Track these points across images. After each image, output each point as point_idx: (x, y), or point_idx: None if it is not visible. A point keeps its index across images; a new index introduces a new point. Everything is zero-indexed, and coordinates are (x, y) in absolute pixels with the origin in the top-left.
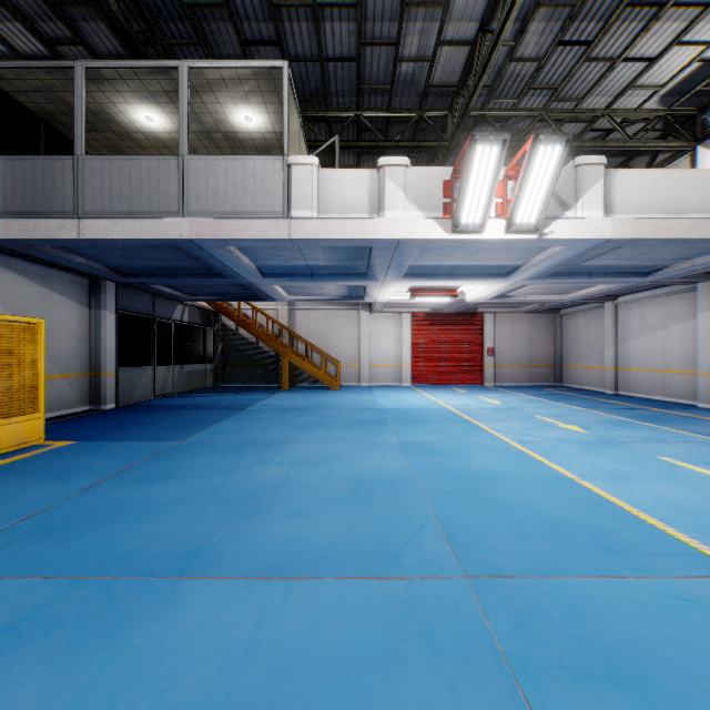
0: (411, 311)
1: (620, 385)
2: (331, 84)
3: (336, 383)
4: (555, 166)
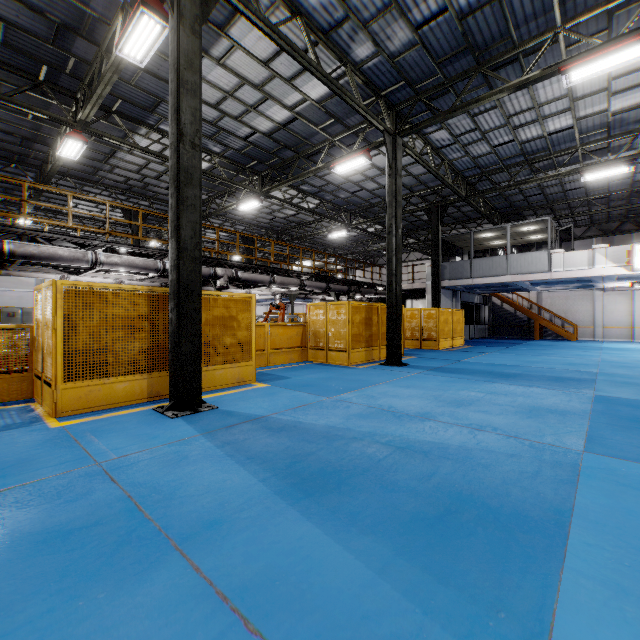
0: None
1: None
2: (569, 194)
3: (573, 337)
4: None
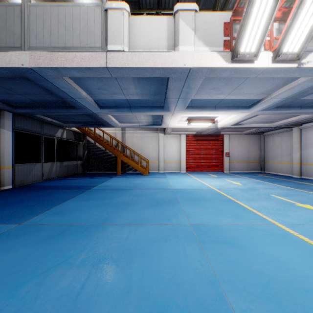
0: (185, 133)
1: (303, 173)
2: None
3: (146, 171)
4: None
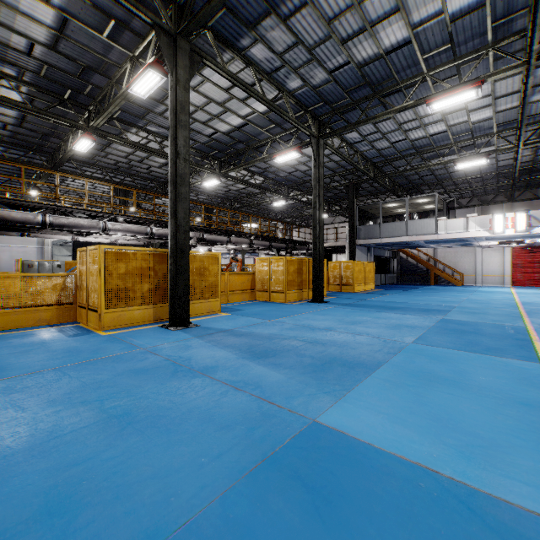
0: (510, 246)
1: None
2: (453, 175)
3: (459, 283)
4: (525, 217)
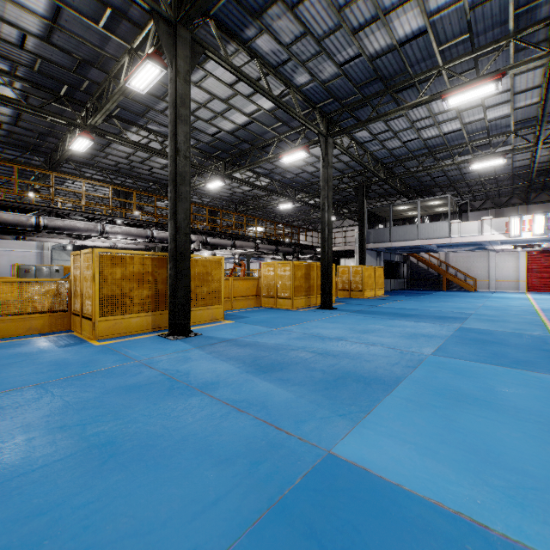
0: (525, 250)
1: None
2: (466, 176)
3: (472, 288)
4: (543, 219)
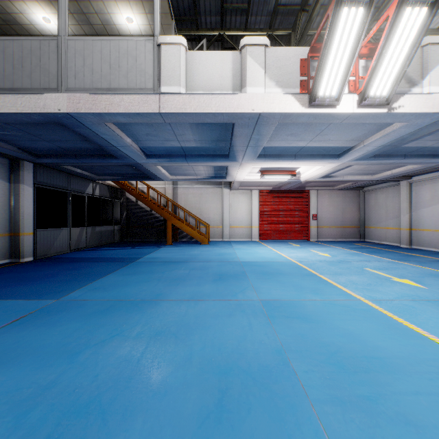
0: (258, 188)
1: (413, 241)
2: (200, 4)
3: (206, 239)
4: (417, 33)
